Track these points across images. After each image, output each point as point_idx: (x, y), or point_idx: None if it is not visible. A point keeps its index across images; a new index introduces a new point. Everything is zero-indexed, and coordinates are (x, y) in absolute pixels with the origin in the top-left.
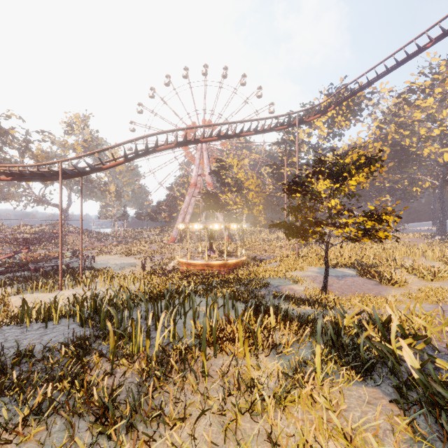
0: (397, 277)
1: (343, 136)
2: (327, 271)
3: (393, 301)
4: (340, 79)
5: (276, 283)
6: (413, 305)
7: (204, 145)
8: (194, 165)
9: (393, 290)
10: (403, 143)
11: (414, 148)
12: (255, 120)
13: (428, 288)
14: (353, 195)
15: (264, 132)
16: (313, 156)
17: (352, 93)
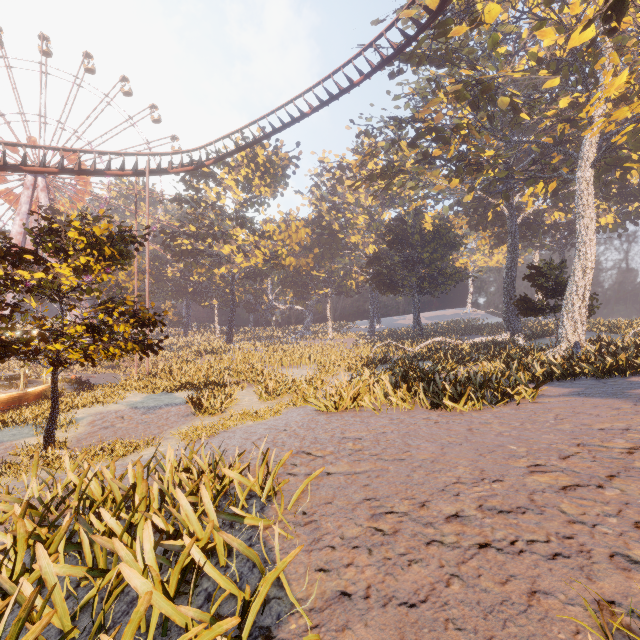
0: (215, 402)
1: (268, 206)
2: (52, 413)
3: (121, 450)
4: (258, 129)
5: (3, 437)
6: (160, 449)
7: (41, 181)
8: (17, 214)
9: (196, 422)
10: (334, 227)
11: (342, 235)
12: (54, 149)
13: (235, 414)
14: (90, 290)
15: (84, 174)
16: (218, 227)
17: (237, 148)
